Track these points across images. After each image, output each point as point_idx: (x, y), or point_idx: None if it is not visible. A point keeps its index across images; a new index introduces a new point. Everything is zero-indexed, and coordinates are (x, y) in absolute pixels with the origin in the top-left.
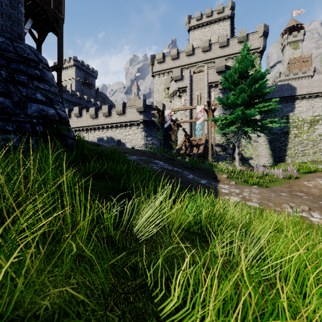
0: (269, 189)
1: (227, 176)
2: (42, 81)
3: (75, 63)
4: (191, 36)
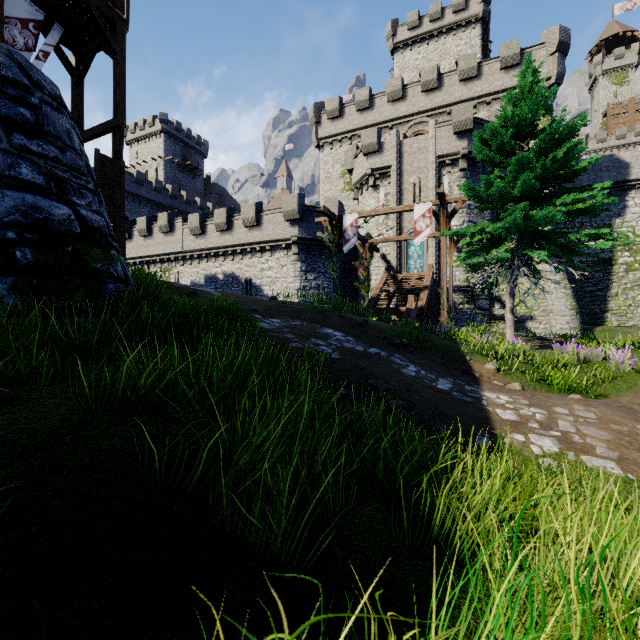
0: (615, 407)
1: (497, 366)
2: (39, 136)
3: (164, 126)
4: (399, 64)
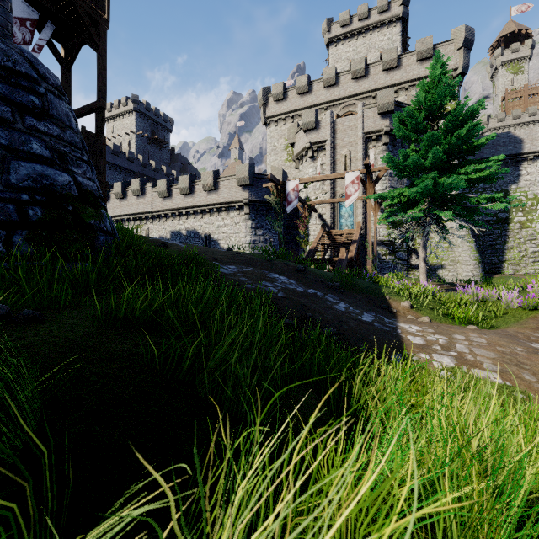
0: (502, 335)
1: (411, 304)
2: (45, 118)
3: (136, 106)
4: (333, 55)
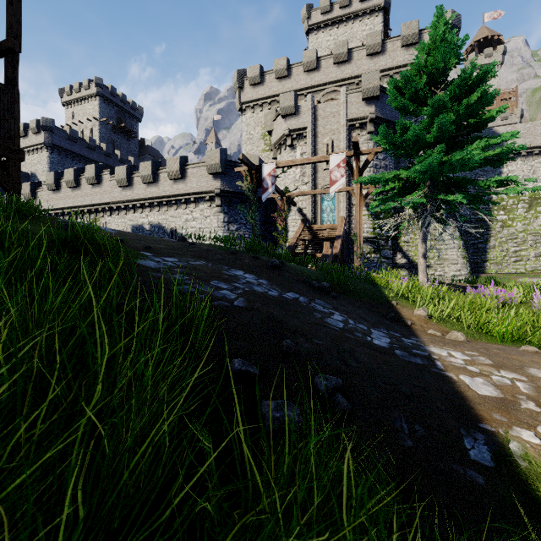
0: None
1: (428, 312)
2: None
3: (99, 90)
4: (313, 43)
